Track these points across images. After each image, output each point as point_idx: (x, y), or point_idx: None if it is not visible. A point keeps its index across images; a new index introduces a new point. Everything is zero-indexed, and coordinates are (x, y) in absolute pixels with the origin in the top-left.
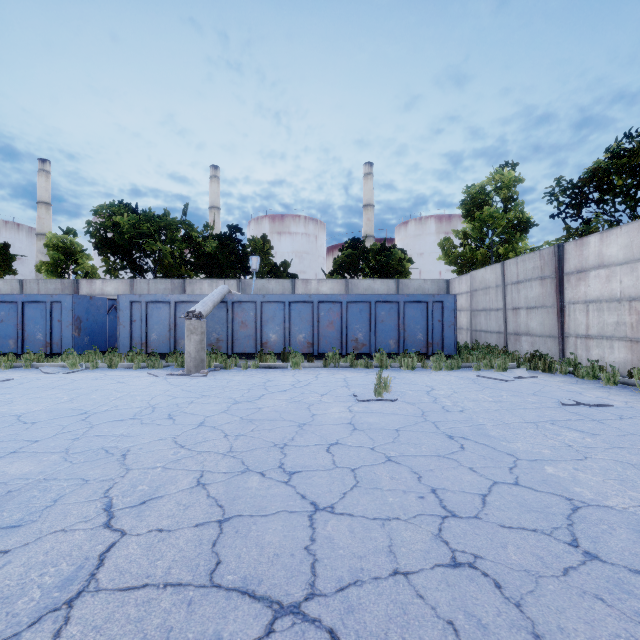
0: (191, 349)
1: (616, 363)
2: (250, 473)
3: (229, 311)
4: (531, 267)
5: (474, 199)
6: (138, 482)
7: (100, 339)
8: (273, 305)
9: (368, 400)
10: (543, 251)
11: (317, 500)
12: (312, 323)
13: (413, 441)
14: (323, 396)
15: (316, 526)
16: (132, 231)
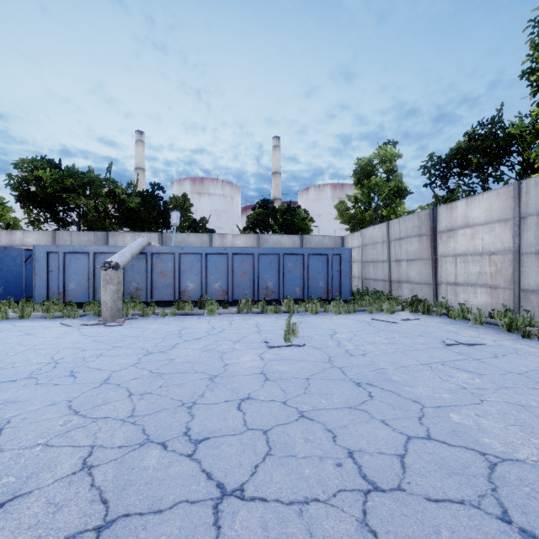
0: (107, 299)
1: (479, 306)
2: (150, 445)
3: (148, 262)
4: (411, 226)
5: (364, 169)
6: (4, 471)
7: (16, 289)
8: (191, 256)
9: (278, 346)
10: (420, 213)
11: (225, 480)
12: (227, 273)
13: (324, 391)
14: (236, 343)
15: (222, 524)
16: (55, 185)
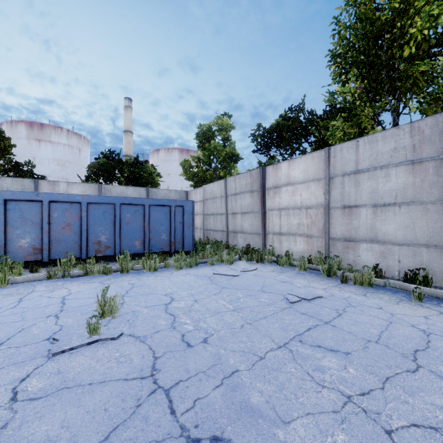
0: None
1: (298, 252)
2: None
3: None
4: (244, 183)
5: (205, 134)
6: None
7: None
8: None
9: (72, 348)
10: (252, 172)
11: None
12: (41, 225)
13: None
14: None
15: None
16: None
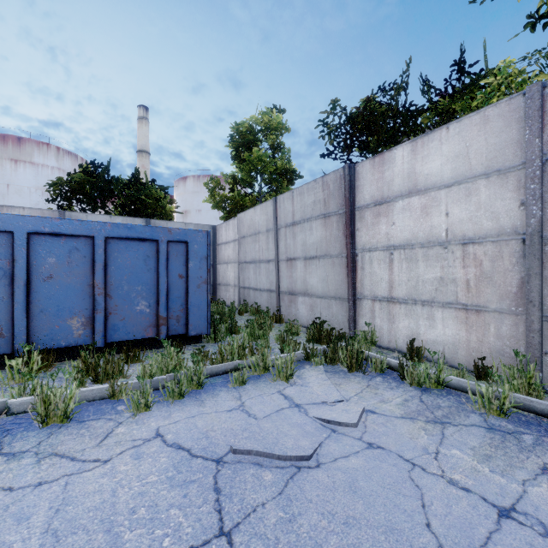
0: None
1: (439, 343)
2: None
3: None
4: (311, 201)
5: (243, 135)
6: None
7: None
8: None
9: None
10: (328, 177)
11: None
12: None
13: None
14: None
15: None
16: None
